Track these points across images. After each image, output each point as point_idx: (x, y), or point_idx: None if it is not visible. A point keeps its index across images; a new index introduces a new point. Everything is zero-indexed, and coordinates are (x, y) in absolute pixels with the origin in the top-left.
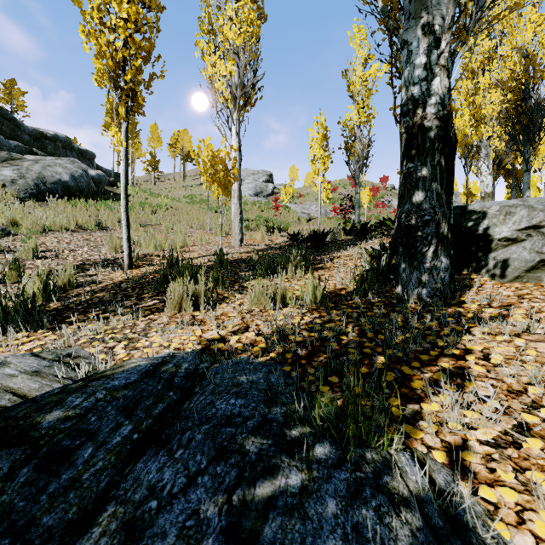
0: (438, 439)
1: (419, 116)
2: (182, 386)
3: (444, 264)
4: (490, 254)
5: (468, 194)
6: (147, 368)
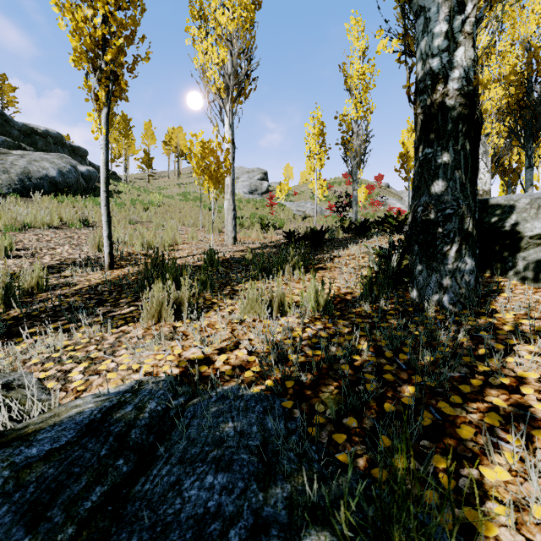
0: (523, 539)
1: (439, 92)
2: (141, 444)
3: (469, 265)
4: (518, 253)
5: None
6: (92, 416)
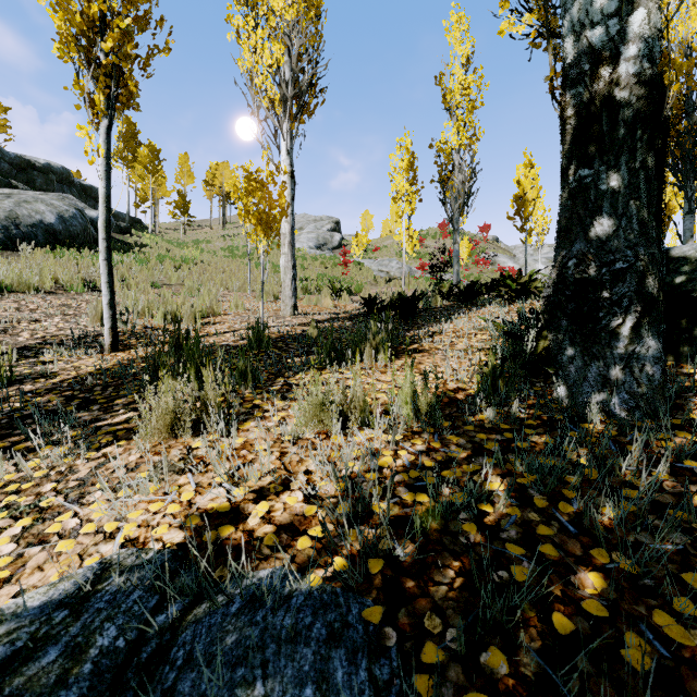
0: None
1: (604, 82)
2: None
3: (652, 350)
4: None
5: None
6: None
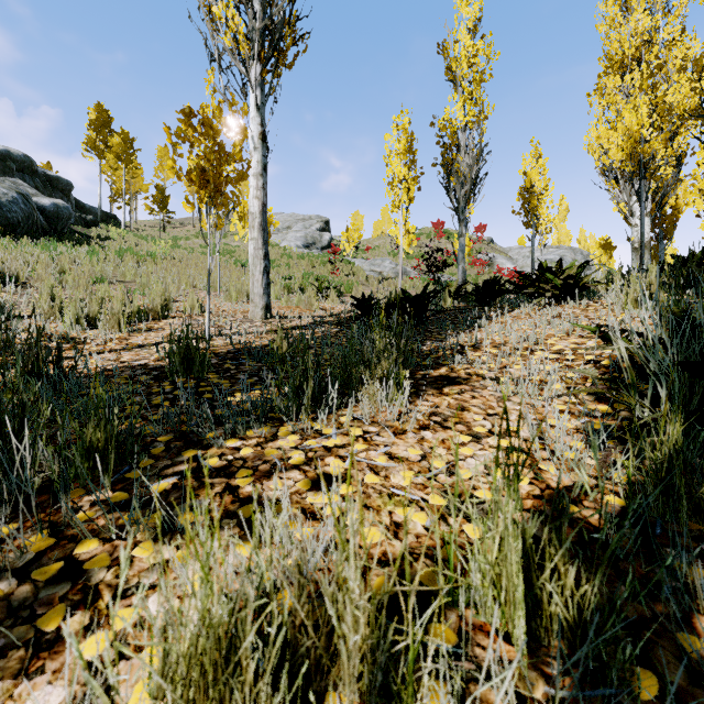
0: None
1: None
2: None
3: None
4: None
5: (607, 246)
6: None
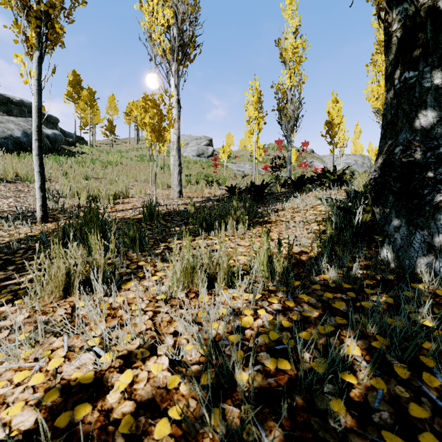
0: None
1: None
2: None
3: None
4: None
5: None
6: None
